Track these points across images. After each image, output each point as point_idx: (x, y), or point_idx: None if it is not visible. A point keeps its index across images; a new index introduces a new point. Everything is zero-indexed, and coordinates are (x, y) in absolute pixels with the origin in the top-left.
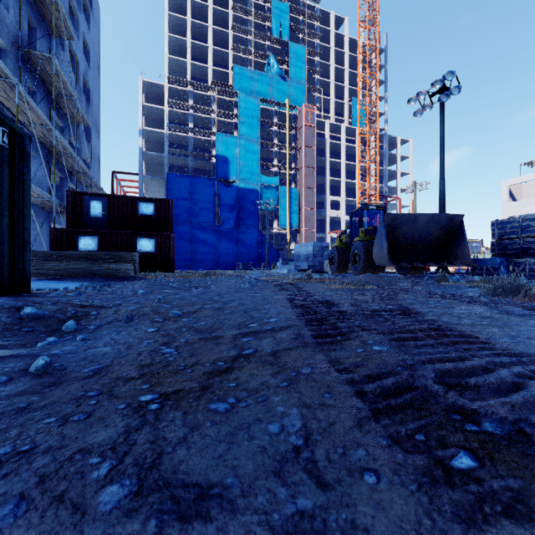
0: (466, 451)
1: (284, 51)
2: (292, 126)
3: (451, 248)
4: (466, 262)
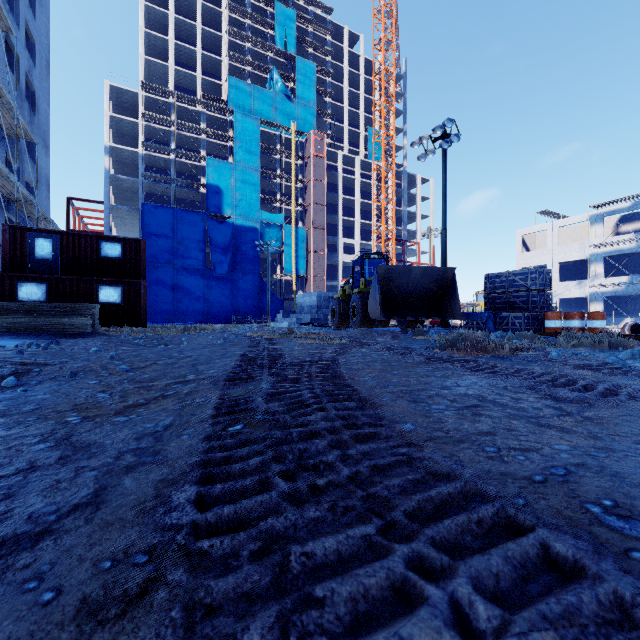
0: (243, 424)
1: (290, 66)
2: (299, 155)
3: (446, 302)
4: (457, 316)
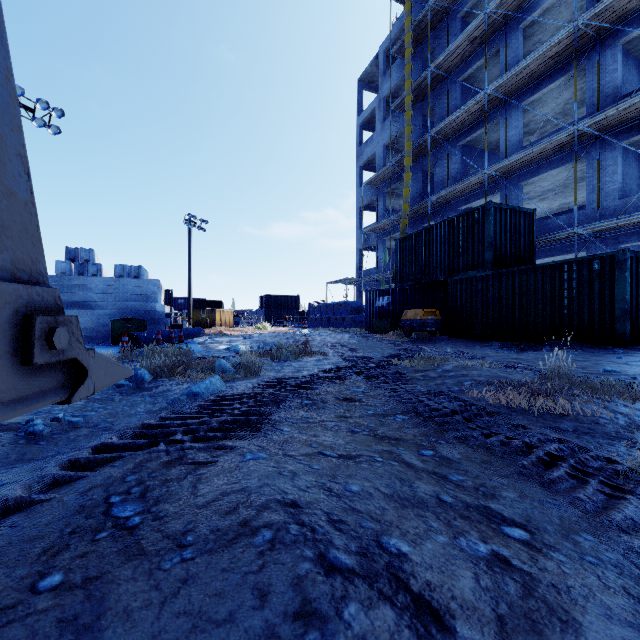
0: None
1: None
2: None
3: None
4: None
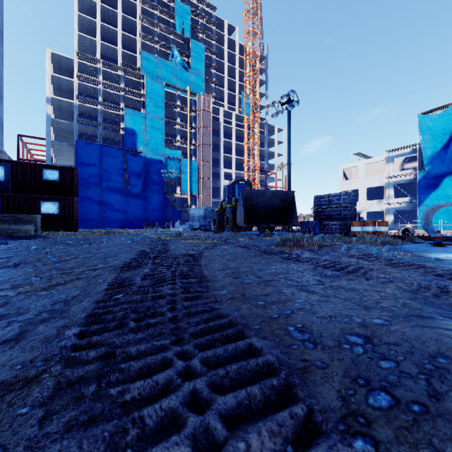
0: (123, 294)
1: (186, 46)
2: (193, 109)
3: (288, 214)
4: (295, 223)
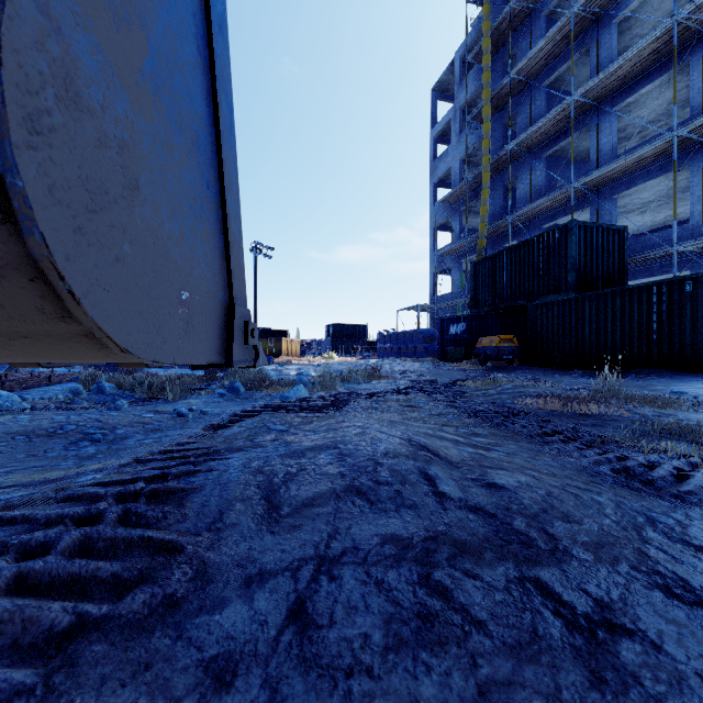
0: None
1: None
2: None
3: None
4: None
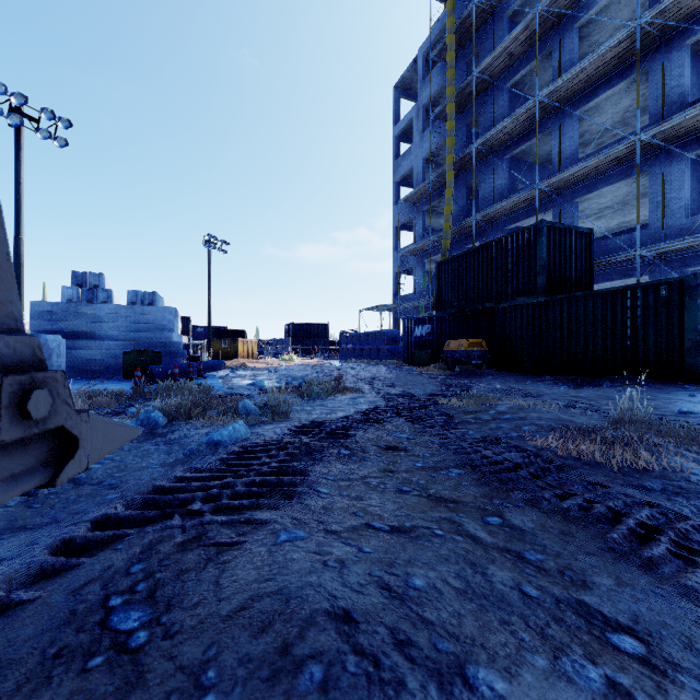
0: None
1: None
2: None
3: None
4: None
